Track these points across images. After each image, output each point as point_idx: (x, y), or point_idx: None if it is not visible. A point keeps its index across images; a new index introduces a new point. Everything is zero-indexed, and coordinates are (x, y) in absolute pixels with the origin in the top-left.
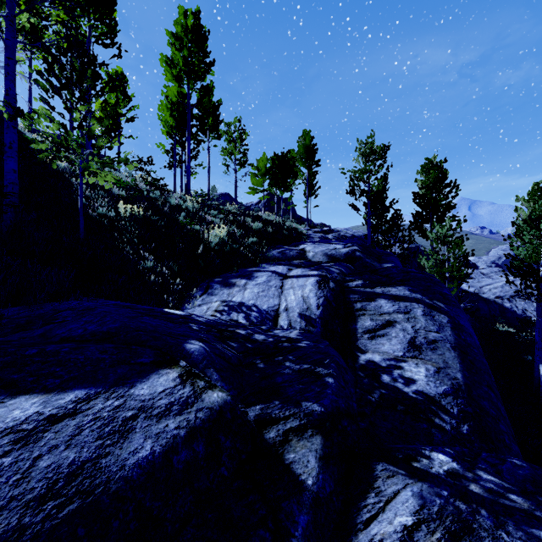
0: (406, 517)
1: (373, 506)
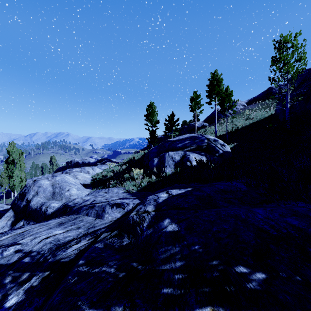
0: (75, 246)
1: (83, 246)
